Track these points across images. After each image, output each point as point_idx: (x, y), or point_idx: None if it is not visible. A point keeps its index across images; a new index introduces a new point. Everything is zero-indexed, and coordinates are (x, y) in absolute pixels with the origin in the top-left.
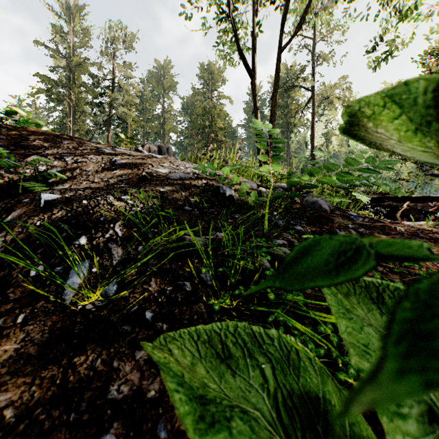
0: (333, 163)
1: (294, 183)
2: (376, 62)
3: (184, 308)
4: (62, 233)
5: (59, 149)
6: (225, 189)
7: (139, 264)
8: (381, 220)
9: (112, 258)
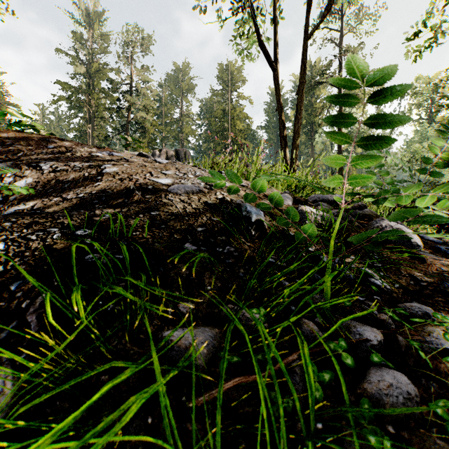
0: None
1: (402, 214)
2: (417, 49)
3: None
4: None
5: (40, 154)
6: (249, 210)
7: None
8: None
9: None
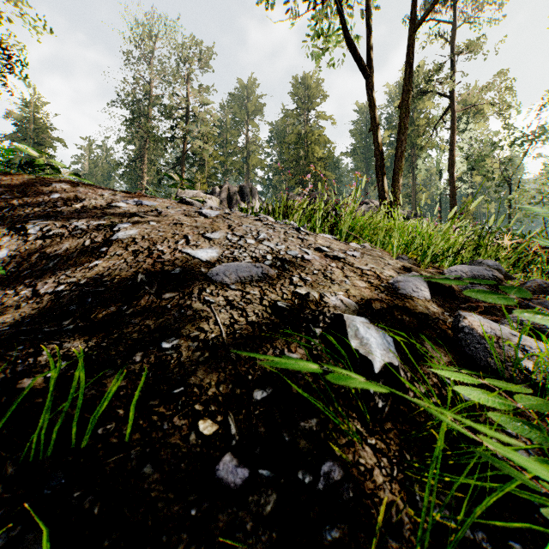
0: None
1: None
2: None
3: None
4: None
5: (35, 208)
6: (365, 338)
7: None
8: None
9: None
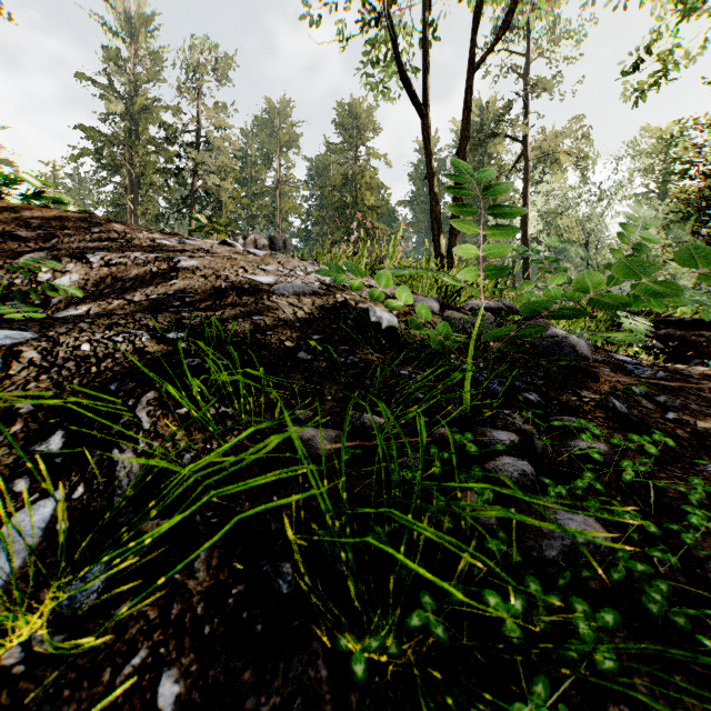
0: (642, 260)
1: (536, 306)
2: (638, 88)
3: (268, 663)
4: (13, 424)
5: (82, 241)
6: (379, 315)
7: (148, 540)
8: (683, 372)
9: (113, 491)
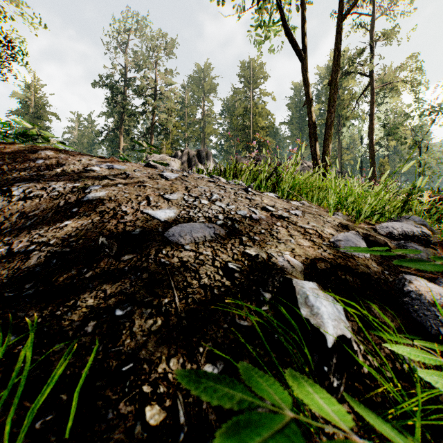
0: None
1: None
2: None
3: None
4: None
5: (21, 172)
6: (315, 306)
7: None
8: None
9: None
